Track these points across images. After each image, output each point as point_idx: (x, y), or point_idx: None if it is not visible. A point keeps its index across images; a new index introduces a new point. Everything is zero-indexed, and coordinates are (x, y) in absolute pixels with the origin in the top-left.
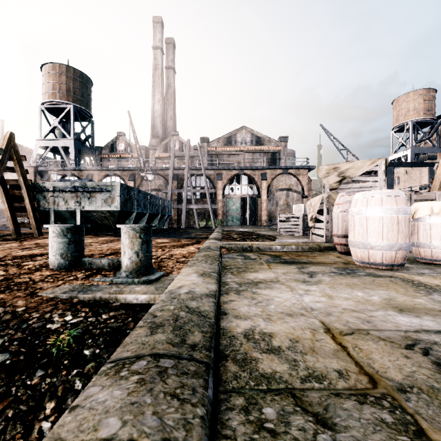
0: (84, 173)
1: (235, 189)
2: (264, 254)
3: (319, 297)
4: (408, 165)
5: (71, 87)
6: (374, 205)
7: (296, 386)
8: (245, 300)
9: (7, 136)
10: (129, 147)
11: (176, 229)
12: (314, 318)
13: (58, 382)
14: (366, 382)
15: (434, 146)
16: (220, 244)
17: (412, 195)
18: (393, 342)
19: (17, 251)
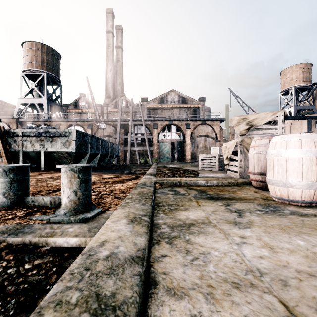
0: (54, 123)
1: (166, 135)
2: (192, 189)
3: (259, 248)
4: (292, 118)
5: (44, 59)
6: (293, 147)
7: None
8: (179, 254)
9: None
10: (87, 104)
11: (121, 166)
12: (270, 294)
13: None
14: None
15: (310, 105)
16: (154, 179)
17: None
18: None
19: None
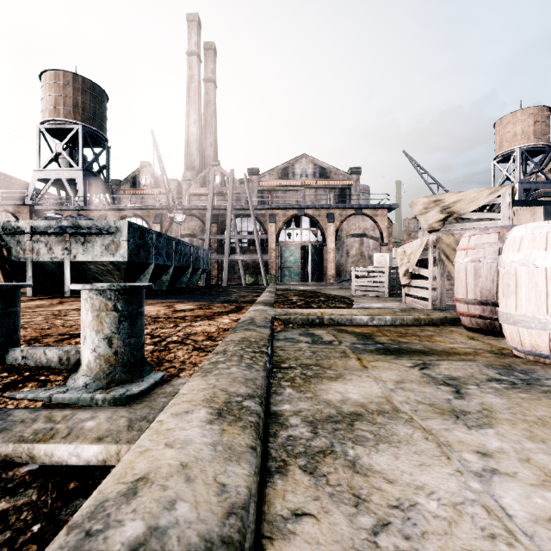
0: (95, 213)
1: (293, 234)
2: (345, 332)
3: (539, 490)
4: (517, 203)
5: (79, 102)
6: None
7: None
8: (336, 509)
9: None
10: (152, 179)
11: (213, 288)
12: None
13: None
14: None
15: (548, 180)
16: (272, 313)
17: None
18: None
19: None
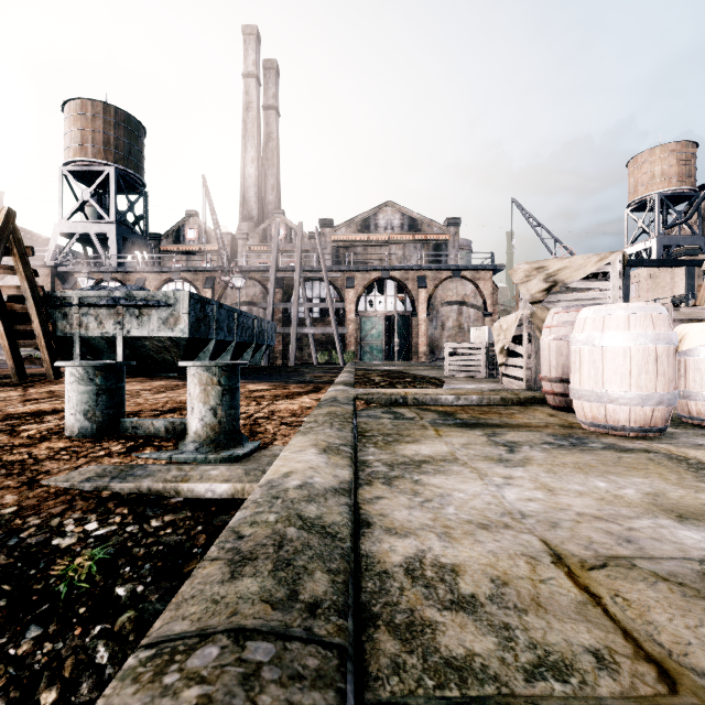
0: (132, 276)
1: (375, 302)
2: (428, 410)
3: (531, 490)
4: (653, 263)
5: (111, 138)
6: (615, 329)
7: (518, 689)
8: (402, 496)
9: (2, 214)
10: (204, 235)
11: (280, 368)
12: (529, 534)
13: (67, 649)
14: (653, 678)
15: (694, 233)
16: (354, 393)
17: (669, 312)
18: (683, 584)
19: (15, 406)
